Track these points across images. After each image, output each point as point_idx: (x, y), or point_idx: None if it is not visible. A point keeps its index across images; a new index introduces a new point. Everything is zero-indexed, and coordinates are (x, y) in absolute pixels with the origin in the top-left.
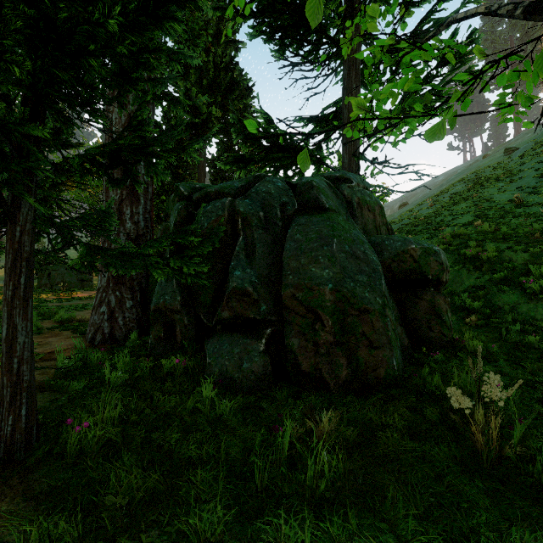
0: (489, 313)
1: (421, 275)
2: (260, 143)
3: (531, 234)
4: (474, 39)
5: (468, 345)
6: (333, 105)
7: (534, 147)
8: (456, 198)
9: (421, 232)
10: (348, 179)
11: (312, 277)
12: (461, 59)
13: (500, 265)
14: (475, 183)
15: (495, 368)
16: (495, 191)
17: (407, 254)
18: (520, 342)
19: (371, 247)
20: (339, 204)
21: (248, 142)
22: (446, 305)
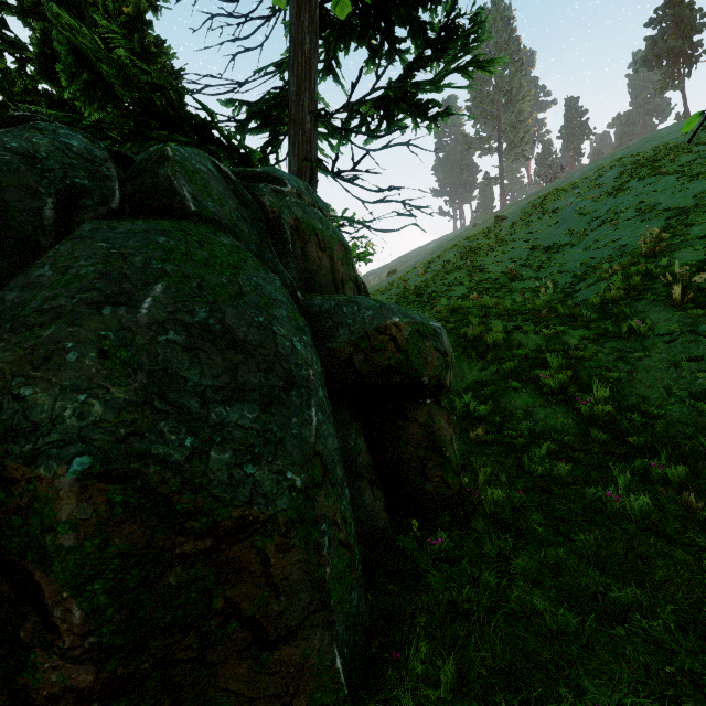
0: (499, 422)
1: (410, 376)
2: (119, 103)
3: (537, 311)
4: (480, 22)
5: (486, 502)
6: (275, 70)
7: (523, 217)
8: (449, 266)
9: (411, 305)
10: (277, 179)
11: (13, 427)
12: (466, 40)
13: (508, 352)
14: (468, 251)
15: (536, 558)
16: (489, 261)
17: (385, 334)
18: (547, 474)
19: (298, 316)
20: (245, 219)
21: (94, 96)
22: (451, 430)
